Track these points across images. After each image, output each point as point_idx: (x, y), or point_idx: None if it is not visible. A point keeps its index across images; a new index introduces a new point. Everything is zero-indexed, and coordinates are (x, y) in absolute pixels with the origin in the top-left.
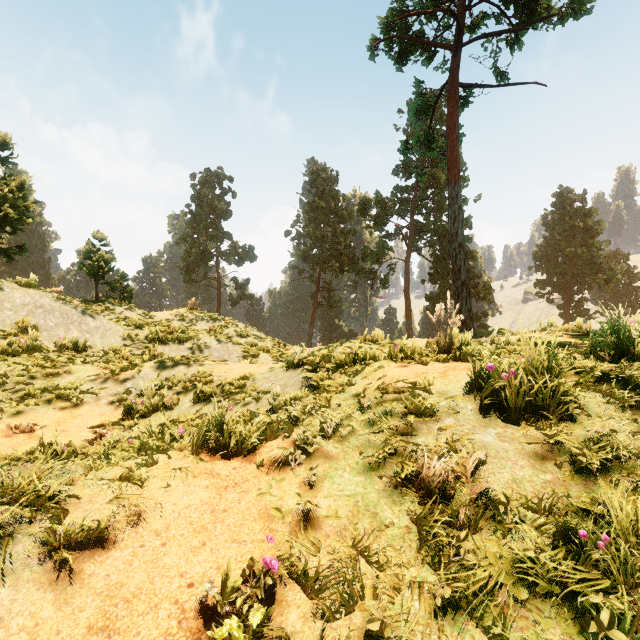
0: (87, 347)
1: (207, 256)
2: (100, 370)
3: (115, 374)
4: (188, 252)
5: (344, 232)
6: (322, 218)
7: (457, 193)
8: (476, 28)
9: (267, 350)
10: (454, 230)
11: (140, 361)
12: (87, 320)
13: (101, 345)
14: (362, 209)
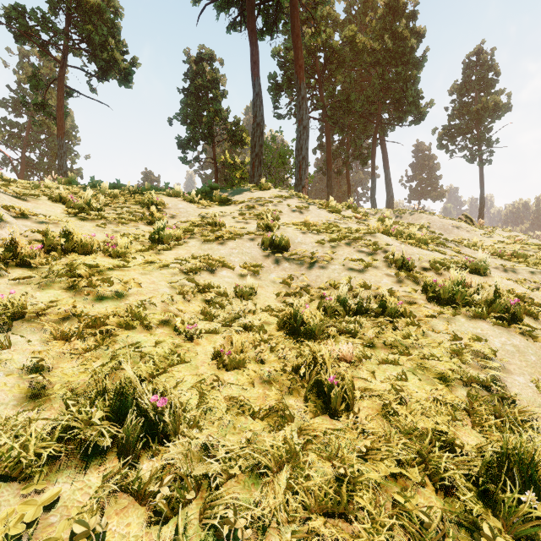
0: None
1: None
2: None
3: None
4: None
5: None
6: None
7: (63, 144)
8: (77, 55)
9: None
10: (61, 163)
11: None
12: None
13: None
14: None
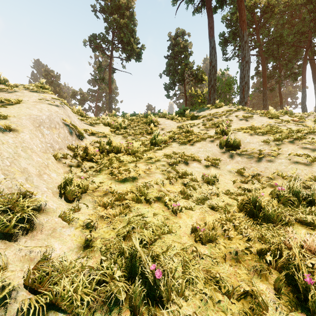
0: None
1: None
2: None
3: None
4: None
5: None
6: None
7: (111, 96)
8: (117, 51)
9: None
10: (110, 106)
11: None
12: None
13: None
14: (73, 95)
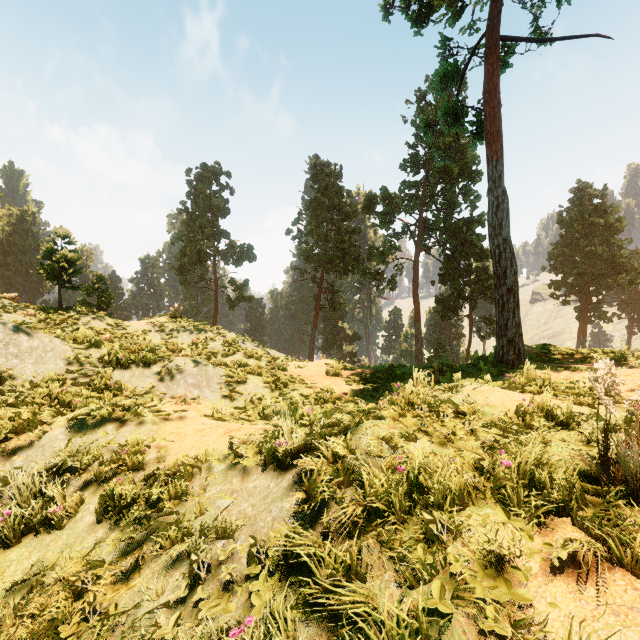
0: (7, 379)
1: (203, 256)
2: None
3: (8, 437)
4: (183, 252)
5: (348, 230)
6: (325, 215)
7: (500, 174)
8: None
9: (258, 372)
10: (497, 221)
11: (52, 414)
12: (19, 339)
13: (32, 374)
14: (368, 206)
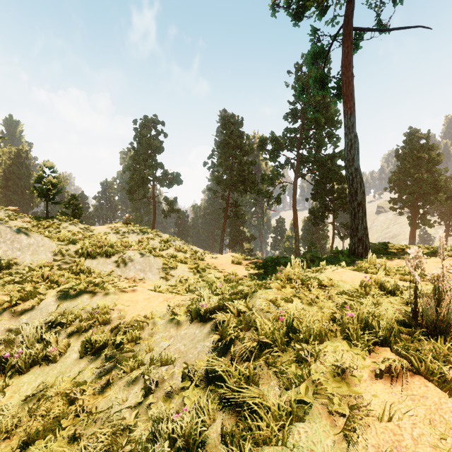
0: (13, 265)
1: (145, 181)
2: (5, 297)
3: (17, 303)
4: (131, 178)
5: (247, 162)
6: (231, 152)
7: (353, 123)
8: None
9: (184, 261)
10: (350, 156)
11: (46, 288)
12: (21, 238)
13: (30, 262)
14: (261, 145)
